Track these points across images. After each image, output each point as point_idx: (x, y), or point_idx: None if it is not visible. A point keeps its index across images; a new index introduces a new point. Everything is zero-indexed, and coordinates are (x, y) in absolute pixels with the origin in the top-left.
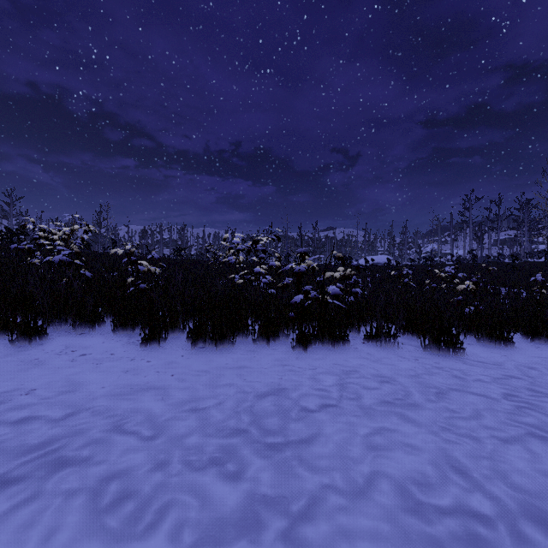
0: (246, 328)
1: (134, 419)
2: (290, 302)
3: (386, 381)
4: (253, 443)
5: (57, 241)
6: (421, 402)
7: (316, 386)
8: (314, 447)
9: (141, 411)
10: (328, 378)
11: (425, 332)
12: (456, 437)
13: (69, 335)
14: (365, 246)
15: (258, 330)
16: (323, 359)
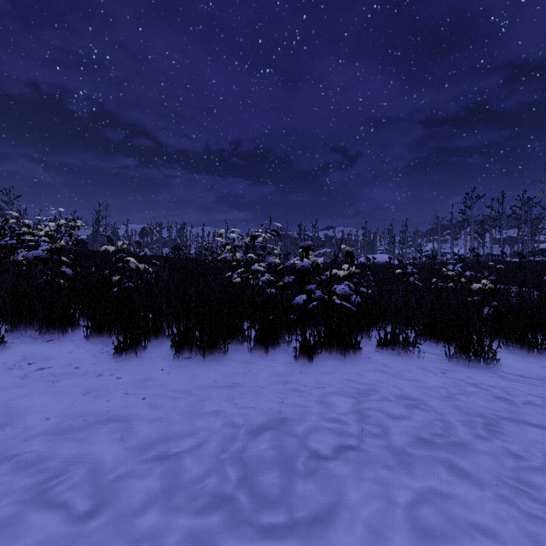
0: (240, 334)
1: (72, 476)
2: (292, 303)
3: (415, 405)
4: (241, 527)
5: (43, 237)
6: (469, 439)
7: (327, 414)
8: (335, 534)
9: (86, 461)
10: (341, 401)
11: (446, 338)
12: (542, 507)
13: (34, 342)
14: (365, 244)
15: (254, 336)
16: (332, 373)
